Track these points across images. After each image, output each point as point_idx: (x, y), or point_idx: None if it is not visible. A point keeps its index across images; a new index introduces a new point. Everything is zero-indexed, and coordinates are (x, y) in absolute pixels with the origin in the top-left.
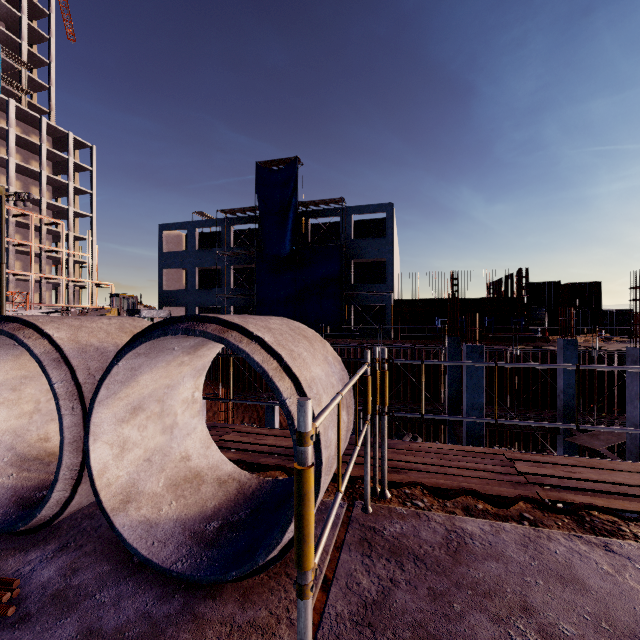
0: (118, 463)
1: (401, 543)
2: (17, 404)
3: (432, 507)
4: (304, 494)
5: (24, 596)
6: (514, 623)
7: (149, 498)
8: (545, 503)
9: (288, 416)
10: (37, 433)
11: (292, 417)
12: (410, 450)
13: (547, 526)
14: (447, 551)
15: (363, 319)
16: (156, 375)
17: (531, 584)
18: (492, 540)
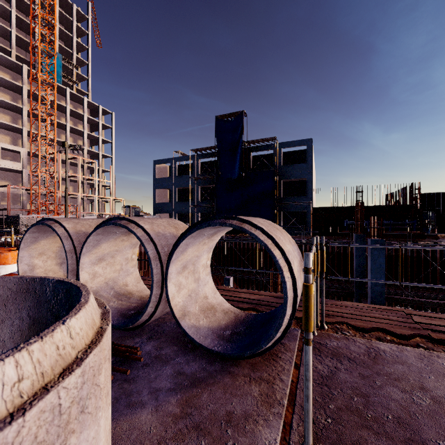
0: (178, 295)
1: (338, 351)
2: (113, 265)
3: (355, 336)
4: (309, 296)
5: (141, 356)
6: (415, 393)
7: (193, 315)
8: (435, 338)
9: (279, 269)
10: (122, 281)
11: (282, 270)
12: (335, 305)
13: (437, 351)
14: (368, 357)
15: (289, 221)
16: (193, 249)
17: (426, 377)
18: (398, 354)
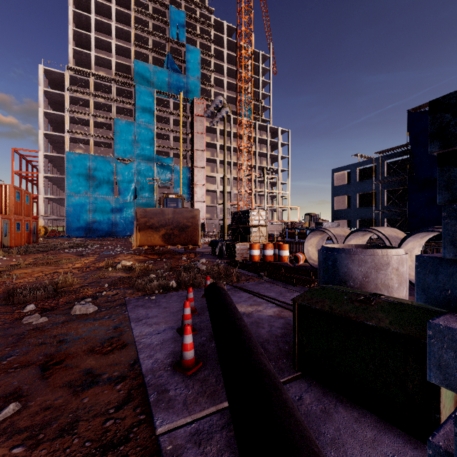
0: None
1: None
2: None
3: None
4: None
5: None
6: None
7: (412, 276)
8: None
9: None
10: None
11: None
12: None
13: None
14: None
15: None
16: (411, 244)
17: None
18: None
